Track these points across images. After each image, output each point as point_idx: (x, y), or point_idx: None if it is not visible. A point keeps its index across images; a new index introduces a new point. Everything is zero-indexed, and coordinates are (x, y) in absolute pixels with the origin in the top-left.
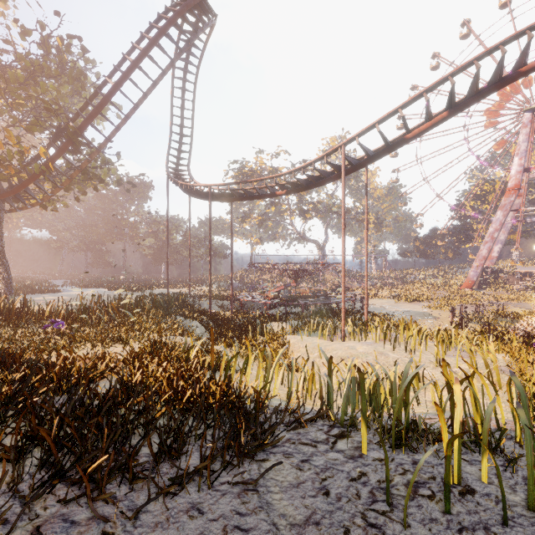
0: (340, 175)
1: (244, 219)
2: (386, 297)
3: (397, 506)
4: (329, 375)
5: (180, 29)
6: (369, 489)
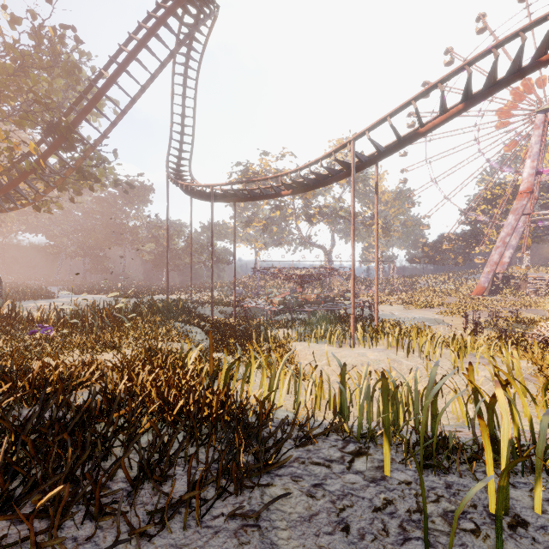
0: (349, 173)
1: (248, 223)
2: (395, 303)
3: (436, 546)
4: (342, 383)
5: (179, 19)
6: (398, 522)
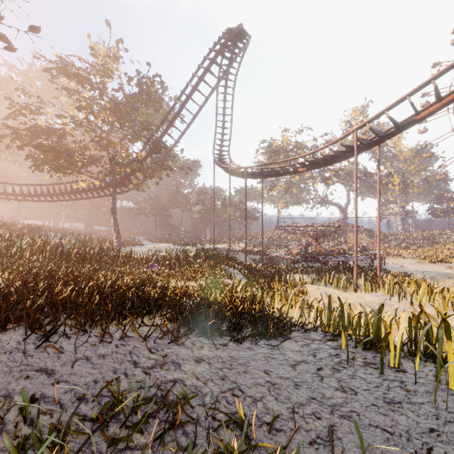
0: (353, 154)
1: (272, 188)
2: (409, 257)
3: (353, 367)
4: (329, 308)
5: (224, 56)
6: (340, 360)
